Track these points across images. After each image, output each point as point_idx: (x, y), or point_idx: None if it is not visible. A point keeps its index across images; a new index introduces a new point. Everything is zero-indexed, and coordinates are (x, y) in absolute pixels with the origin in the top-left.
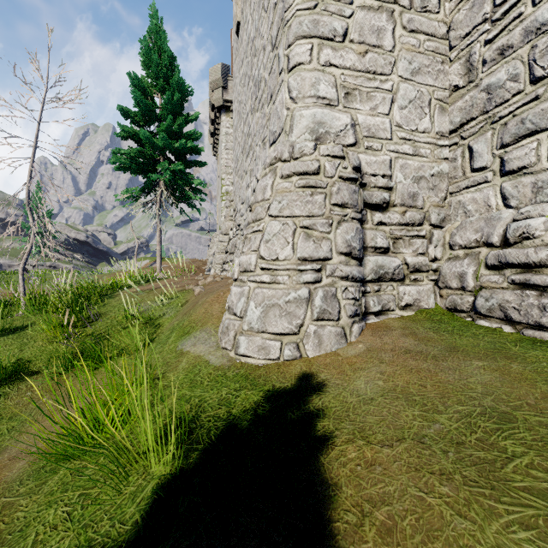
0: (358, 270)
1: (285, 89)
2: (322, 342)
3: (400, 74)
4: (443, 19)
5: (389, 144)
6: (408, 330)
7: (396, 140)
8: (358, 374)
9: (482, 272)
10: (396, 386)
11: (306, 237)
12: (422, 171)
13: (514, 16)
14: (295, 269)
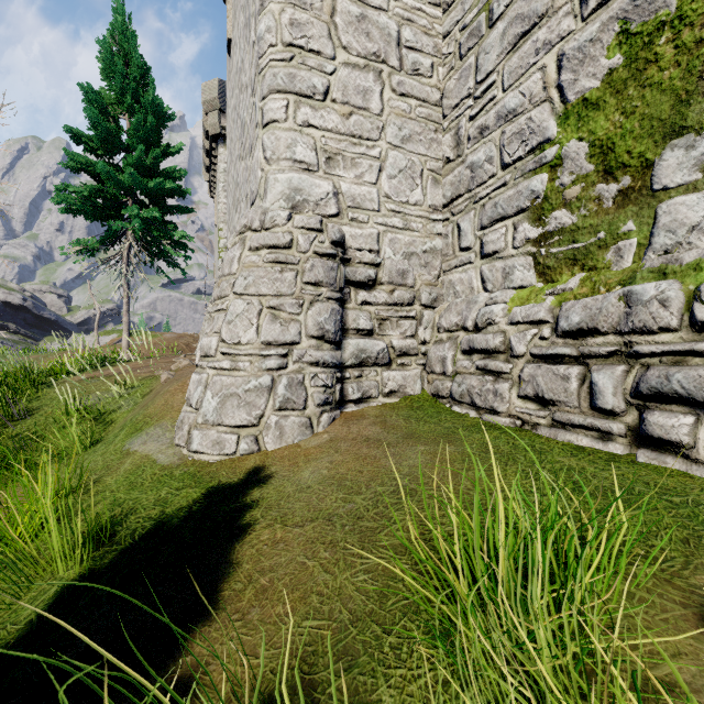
0: (332, 354)
1: (260, 146)
2: (284, 433)
3: (389, 141)
4: (436, 84)
5: (376, 216)
6: (380, 419)
7: (385, 212)
8: (309, 465)
9: (458, 357)
10: (337, 474)
11: (273, 319)
12: (414, 247)
13: (490, 98)
14: (258, 354)
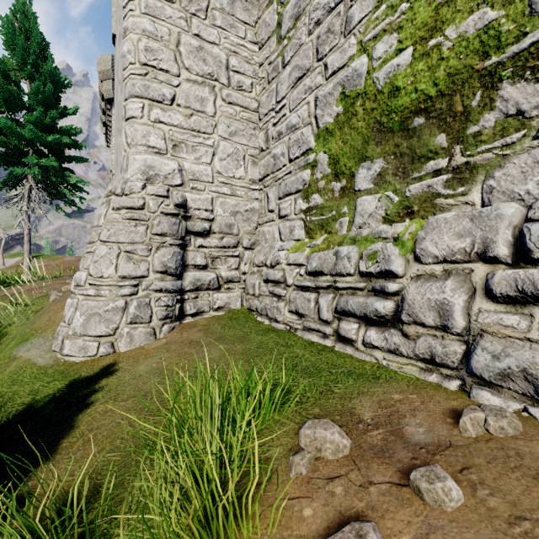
0: (173, 284)
1: (123, 134)
2: (133, 340)
3: (220, 134)
4: (255, 97)
5: (211, 186)
6: (205, 327)
7: (217, 184)
8: (146, 361)
9: (261, 284)
10: (162, 366)
11: (128, 259)
12: (238, 207)
13: (283, 114)
14: (116, 285)
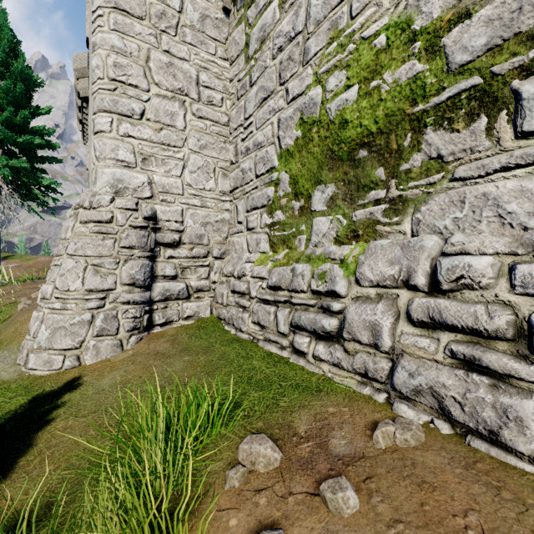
0: (141, 295)
1: (92, 147)
2: (100, 352)
3: (190, 148)
4: (225, 111)
5: (181, 198)
6: (173, 337)
7: (187, 196)
8: (111, 374)
9: (229, 294)
10: (126, 379)
11: (95, 273)
12: (209, 218)
13: (250, 131)
14: (82, 298)
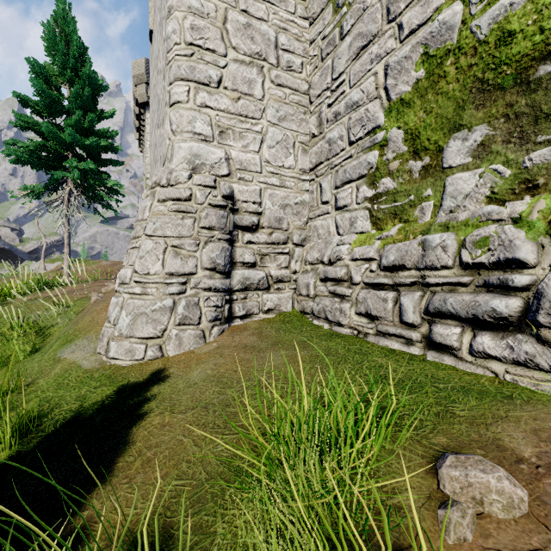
0: (222, 282)
1: (168, 121)
2: (182, 343)
3: (269, 120)
4: (305, 78)
5: (259, 176)
6: (258, 330)
7: (266, 174)
8: (198, 367)
9: (317, 284)
10: (218, 373)
11: (175, 255)
12: (288, 200)
13: (341, 92)
14: (163, 282)
